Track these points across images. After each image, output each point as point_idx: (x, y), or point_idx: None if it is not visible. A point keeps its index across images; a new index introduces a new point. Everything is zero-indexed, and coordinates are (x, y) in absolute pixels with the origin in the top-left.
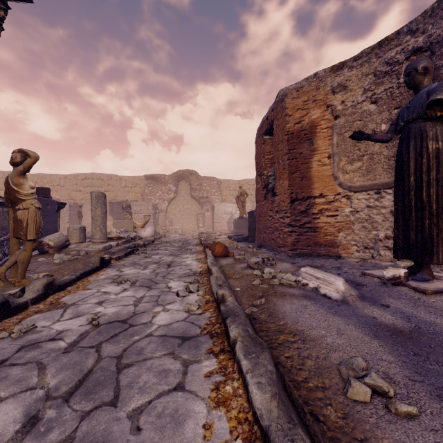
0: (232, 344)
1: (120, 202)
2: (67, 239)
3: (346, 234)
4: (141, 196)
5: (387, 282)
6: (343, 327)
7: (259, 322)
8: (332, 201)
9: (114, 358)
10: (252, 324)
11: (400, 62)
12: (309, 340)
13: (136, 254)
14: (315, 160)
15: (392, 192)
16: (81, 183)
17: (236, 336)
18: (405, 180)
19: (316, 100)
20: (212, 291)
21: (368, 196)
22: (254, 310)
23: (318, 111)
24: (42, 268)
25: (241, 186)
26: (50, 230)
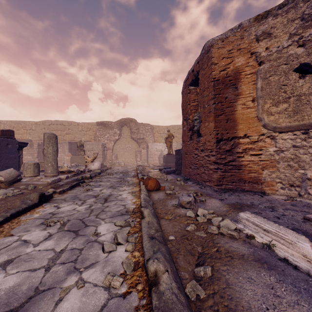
0: None
1: (76, 142)
2: (19, 174)
3: (270, 172)
4: (94, 138)
5: None
6: None
7: None
8: (256, 141)
9: None
10: None
11: None
12: None
13: (81, 186)
14: (239, 104)
15: None
16: (48, 128)
17: None
18: None
19: (240, 49)
20: (142, 246)
21: (294, 137)
22: (199, 294)
23: (242, 58)
24: None
25: (169, 130)
26: (10, 165)
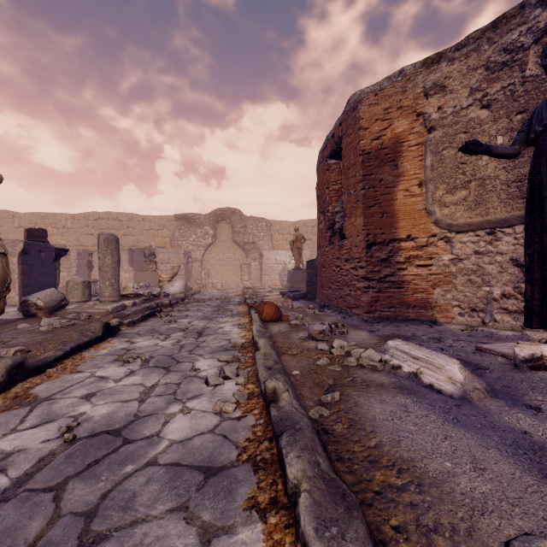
0: (292, 495)
1: (142, 249)
2: (63, 297)
3: (444, 291)
4: (170, 242)
5: (521, 365)
6: (480, 452)
7: (334, 439)
8: (425, 245)
9: (80, 518)
10: (324, 442)
11: (525, 47)
12: (428, 483)
13: (158, 317)
14: (400, 190)
15: (513, 232)
16: (93, 225)
17: (298, 477)
18: (546, 211)
19: (402, 107)
20: (257, 378)
21: (477, 238)
22: (323, 413)
23: (404, 121)
24: (20, 340)
25: (297, 228)
26: (44, 284)
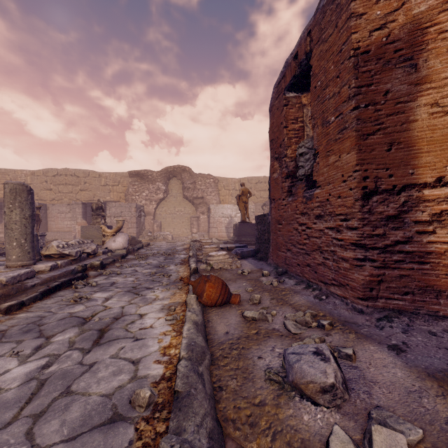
0: None
1: None
2: None
3: None
4: (124, 197)
5: None
6: None
7: None
8: None
9: None
10: None
11: None
12: None
13: (72, 288)
14: (422, 104)
15: None
16: (52, 181)
17: None
18: None
19: None
20: None
21: None
22: None
23: None
24: None
25: (243, 183)
26: None
